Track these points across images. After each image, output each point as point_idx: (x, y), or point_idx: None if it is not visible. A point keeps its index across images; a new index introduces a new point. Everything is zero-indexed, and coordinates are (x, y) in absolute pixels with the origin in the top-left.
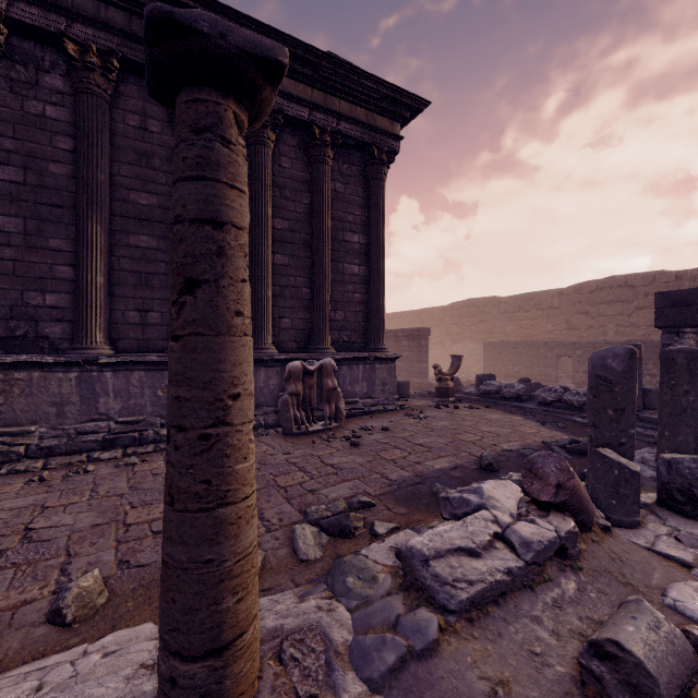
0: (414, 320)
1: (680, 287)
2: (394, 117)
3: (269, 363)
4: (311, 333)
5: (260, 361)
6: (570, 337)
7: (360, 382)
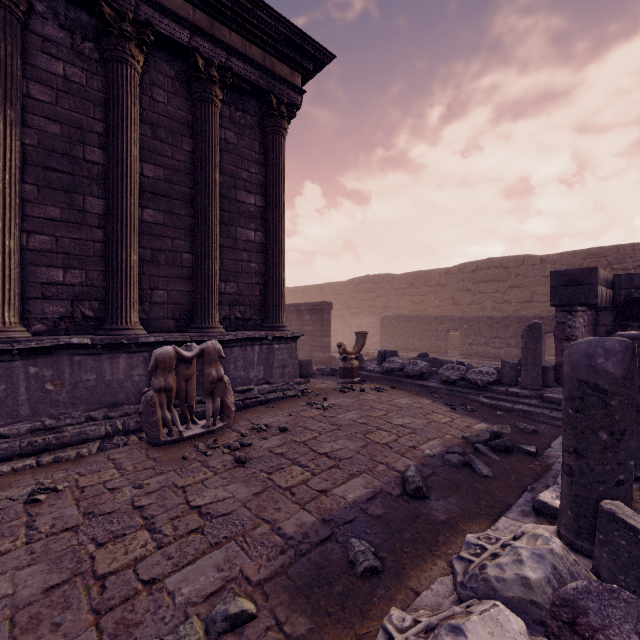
0: (317, 294)
1: (543, 269)
2: (295, 66)
3: (133, 348)
4: (194, 308)
5: (118, 346)
6: (455, 312)
7: (255, 365)
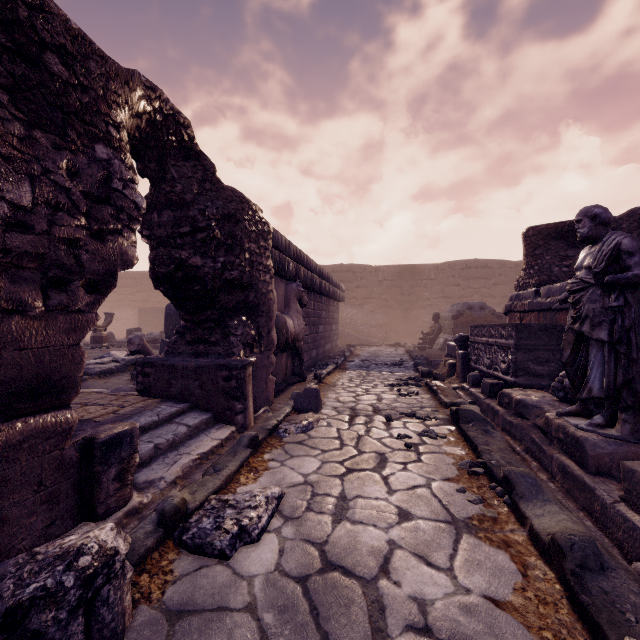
0: None
1: None
2: None
3: None
4: None
5: None
6: None
7: None
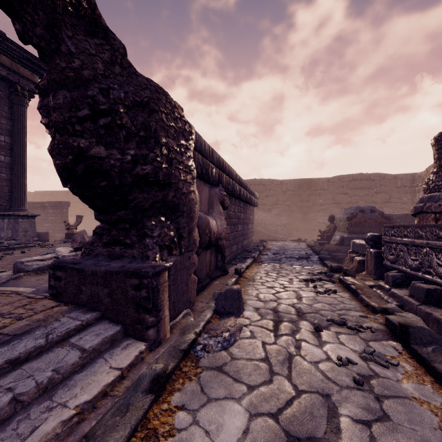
0: (64, 197)
1: None
2: (34, 71)
3: None
4: None
5: None
6: None
7: (5, 230)
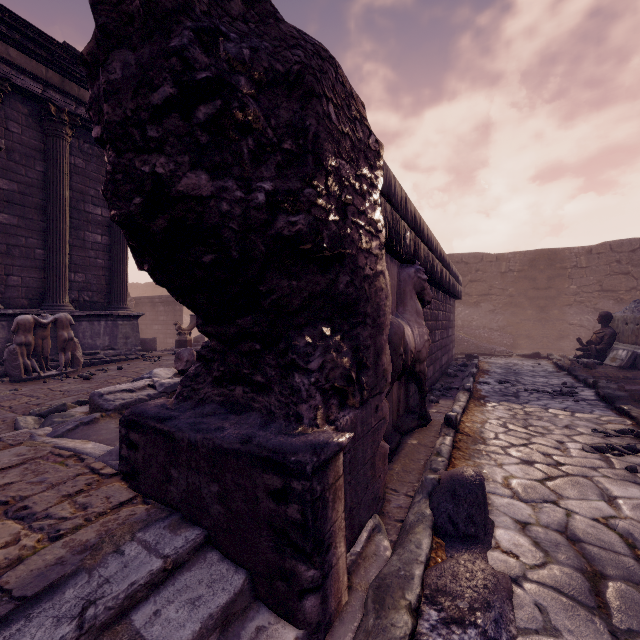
0: None
1: None
2: None
3: None
4: (46, 291)
5: None
6: None
7: (102, 336)
